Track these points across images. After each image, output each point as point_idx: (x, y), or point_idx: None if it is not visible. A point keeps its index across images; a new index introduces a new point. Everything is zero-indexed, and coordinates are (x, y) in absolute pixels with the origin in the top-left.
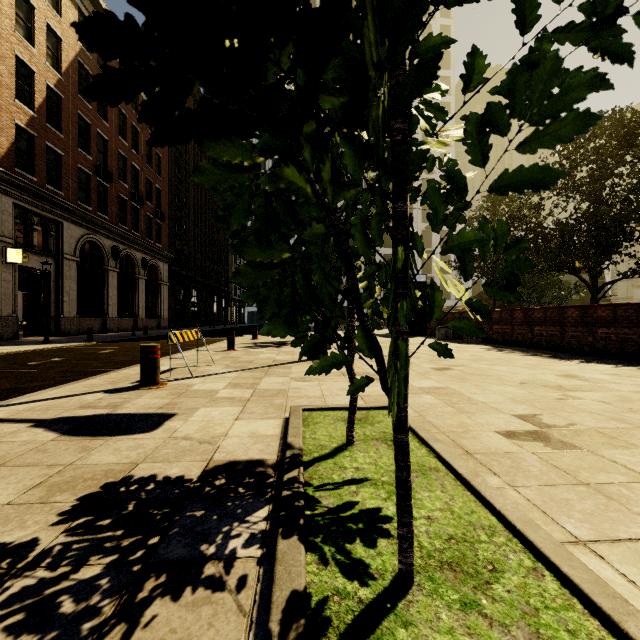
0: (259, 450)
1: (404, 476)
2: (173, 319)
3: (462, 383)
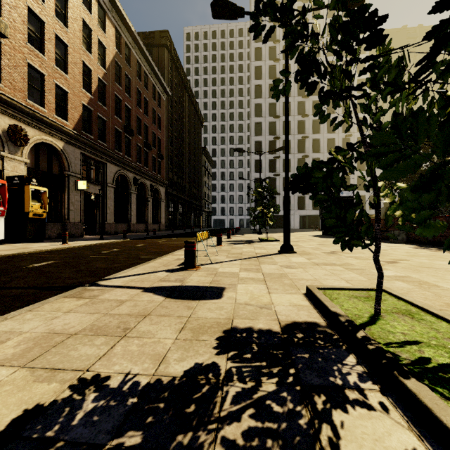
0: (306, 315)
1: None
2: (167, 224)
3: (419, 273)
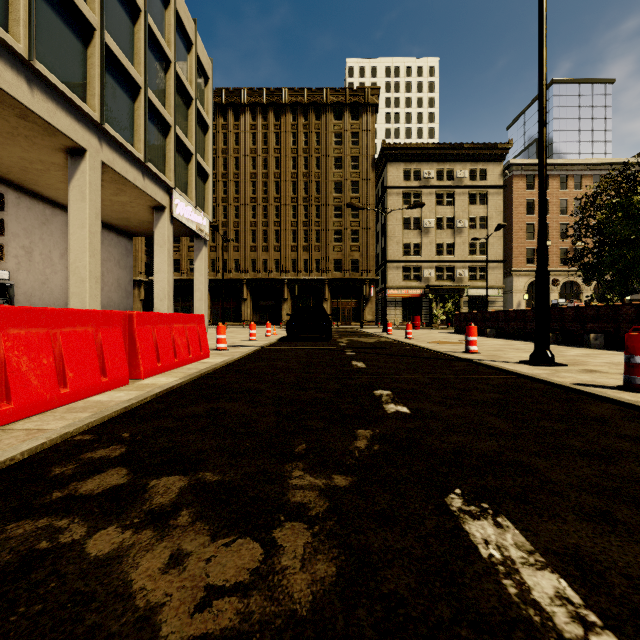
0: None
1: None
2: None
3: None
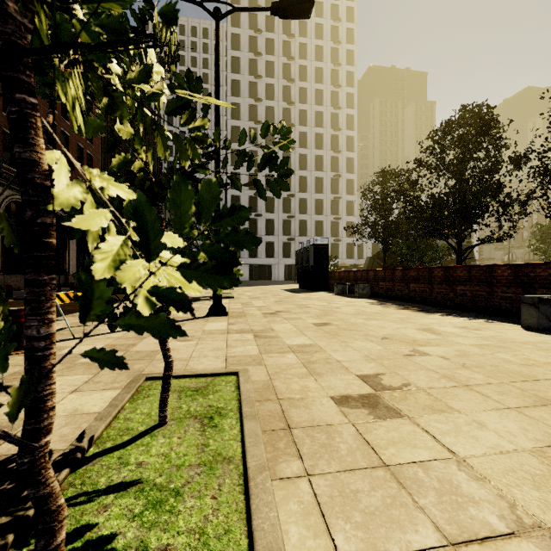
0: (60, 436)
1: (40, 546)
2: None
3: (331, 339)
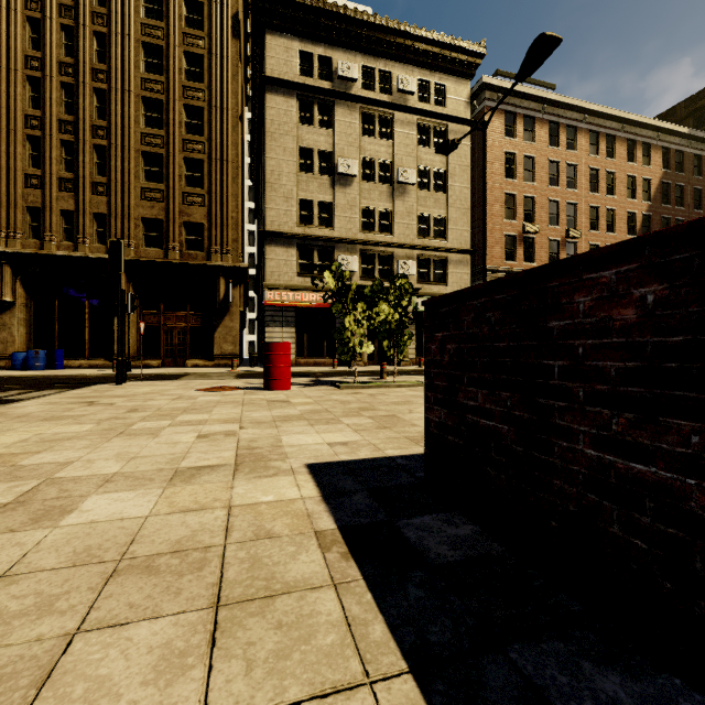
0: None
1: None
2: None
3: None
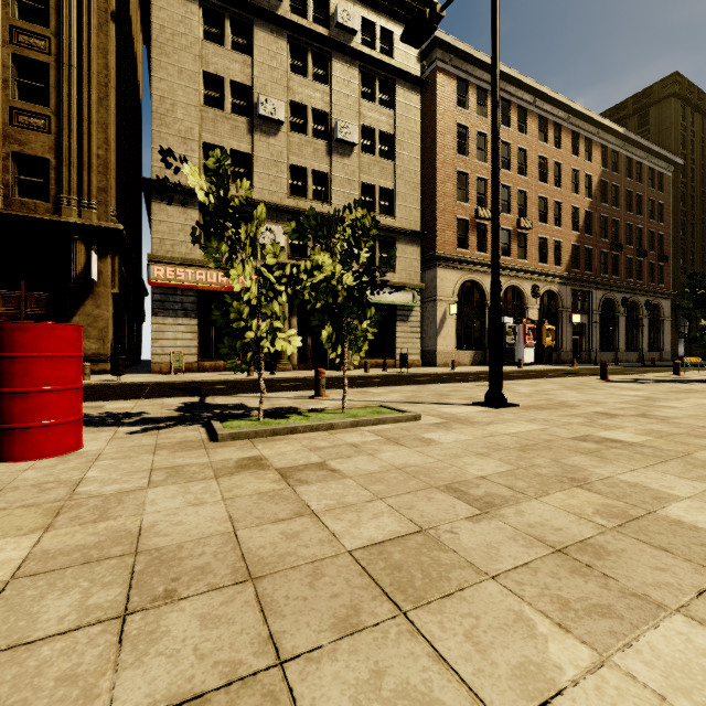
0: None
1: None
2: (676, 352)
3: None
